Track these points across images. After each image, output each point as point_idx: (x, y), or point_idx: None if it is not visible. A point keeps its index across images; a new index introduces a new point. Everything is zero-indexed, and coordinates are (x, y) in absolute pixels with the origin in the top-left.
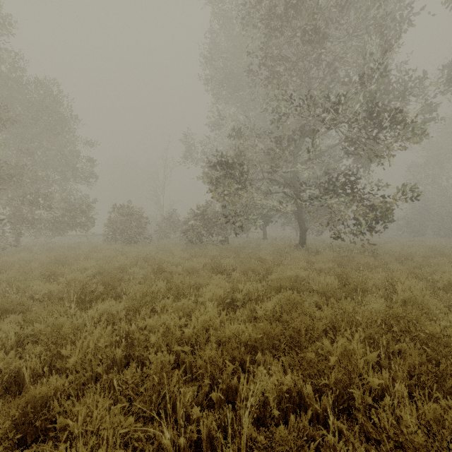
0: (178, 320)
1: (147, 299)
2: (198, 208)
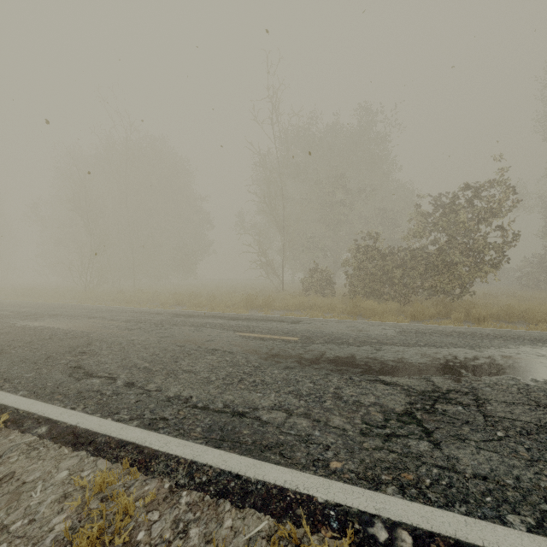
0: (541, 302)
1: (521, 300)
2: (533, 256)
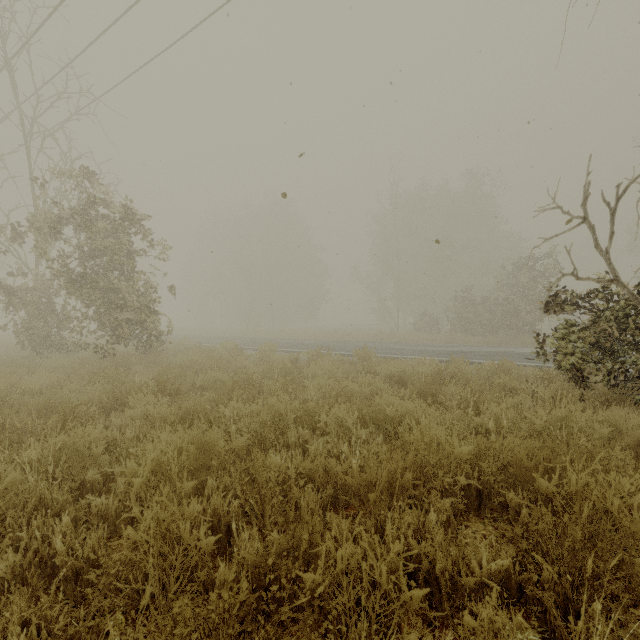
0: None
1: None
2: None
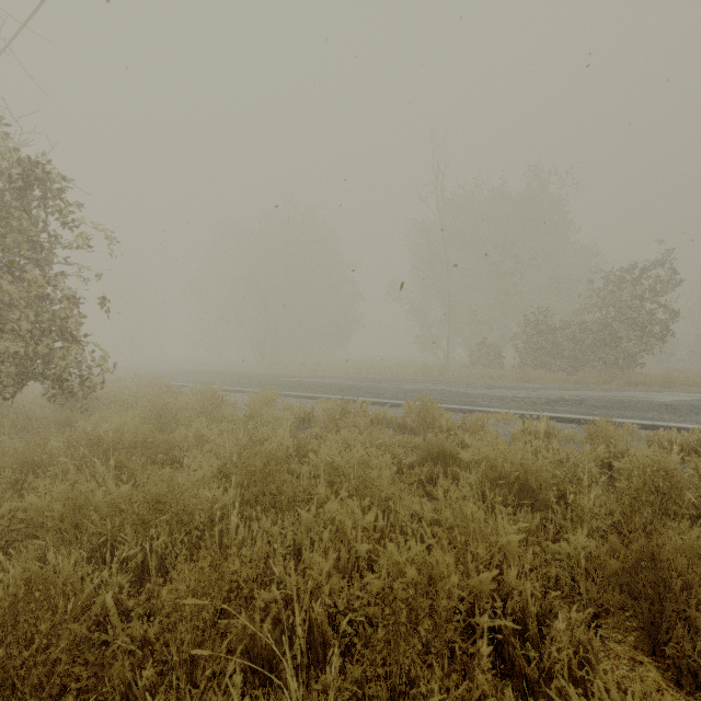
0: None
1: None
2: None
